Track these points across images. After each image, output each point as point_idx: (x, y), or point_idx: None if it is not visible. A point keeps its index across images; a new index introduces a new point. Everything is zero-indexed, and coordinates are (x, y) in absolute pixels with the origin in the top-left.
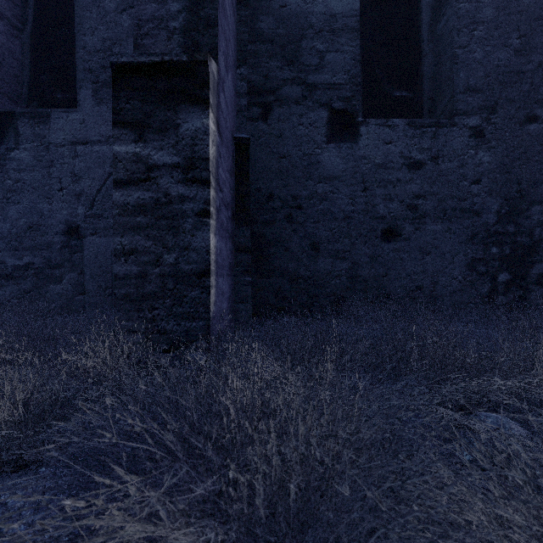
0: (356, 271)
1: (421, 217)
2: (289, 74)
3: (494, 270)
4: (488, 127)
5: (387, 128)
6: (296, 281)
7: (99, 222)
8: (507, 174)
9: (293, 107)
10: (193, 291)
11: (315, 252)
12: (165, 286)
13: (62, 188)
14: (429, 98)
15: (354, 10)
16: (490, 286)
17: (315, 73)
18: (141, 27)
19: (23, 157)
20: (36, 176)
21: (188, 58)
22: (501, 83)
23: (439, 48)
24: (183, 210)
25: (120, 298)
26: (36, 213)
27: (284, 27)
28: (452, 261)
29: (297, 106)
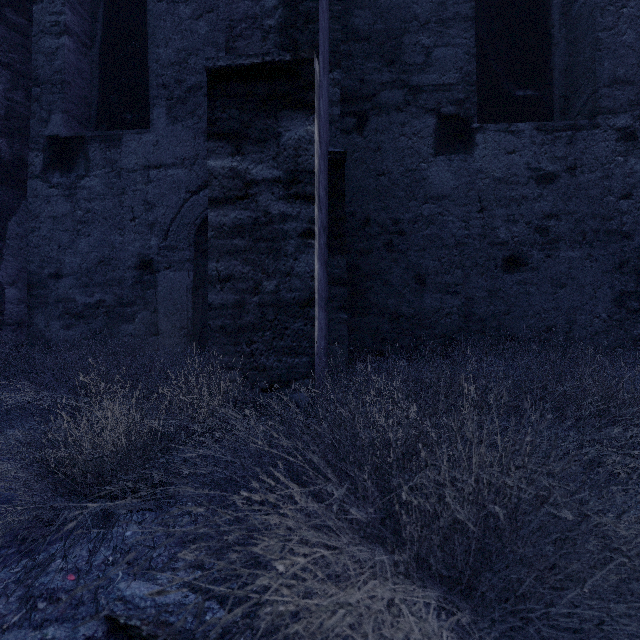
0: (471, 309)
1: (553, 242)
2: (389, 76)
3: None
4: None
5: (509, 134)
6: (397, 320)
7: (174, 255)
8: None
9: (393, 115)
10: (295, 322)
11: (420, 286)
12: (265, 317)
13: (134, 218)
14: (561, 97)
15: None
16: None
17: (420, 73)
18: (233, 28)
19: (94, 185)
20: (107, 206)
21: (292, 58)
22: None
23: (574, 34)
24: (285, 231)
25: (216, 330)
26: (107, 246)
27: (383, 21)
28: (594, 296)
29: (398, 113)
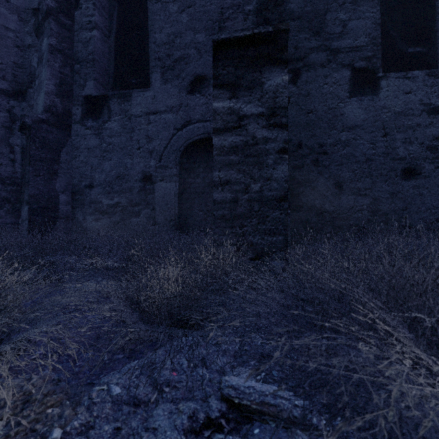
0: (377, 206)
1: None
2: (315, 43)
3: None
4: None
5: (406, 80)
6: (322, 214)
7: (165, 171)
8: None
9: (318, 70)
10: (273, 212)
11: (338, 190)
12: (252, 208)
13: (139, 147)
14: None
15: None
16: None
17: (338, 39)
18: (223, 14)
19: (113, 126)
20: (122, 140)
21: (273, 29)
22: None
23: None
24: (266, 149)
25: (218, 218)
26: (122, 166)
27: (311, 5)
28: None
29: (322, 69)
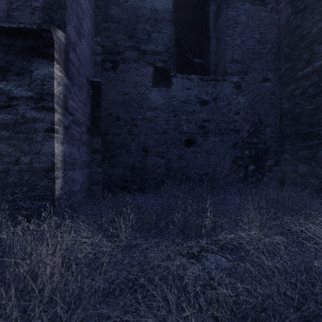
0: (170, 164)
1: (207, 133)
2: (130, 43)
3: (246, 163)
4: (243, 83)
5: (188, 80)
6: (134, 170)
7: None
8: (253, 110)
9: (132, 64)
10: (42, 181)
11: (145, 153)
12: (23, 178)
13: None
14: (214, 64)
15: (169, 9)
16: (244, 172)
17: (145, 44)
18: (12, 3)
19: None
20: None
21: (37, 27)
22: (250, 58)
23: (218, 36)
24: (35, 128)
25: None
26: None
27: (126, 14)
28: (224, 158)
29: (134, 63)
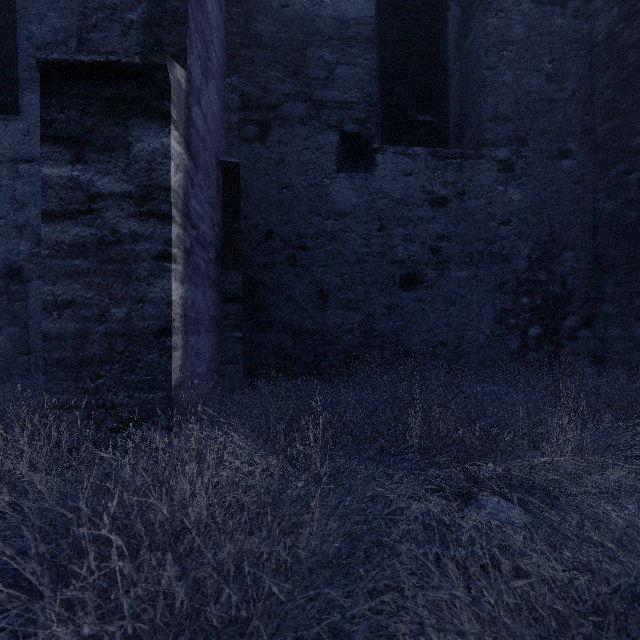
0: (371, 325)
1: (445, 262)
2: (292, 87)
3: (524, 323)
4: (518, 161)
5: (407, 157)
6: (300, 336)
7: None
8: (539, 215)
9: (296, 127)
10: (149, 354)
11: (323, 301)
12: (113, 348)
13: None
14: (456, 125)
15: (369, 17)
16: (521, 341)
17: (323, 88)
18: (87, 17)
19: None
20: None
21: (142, 60)
22: (532, 112)
23: (466, 68)
24: (137, 252)
25: (52, 363)
26: None
27: (286, 31)
28: (479, 313)
29: (302, 127)
